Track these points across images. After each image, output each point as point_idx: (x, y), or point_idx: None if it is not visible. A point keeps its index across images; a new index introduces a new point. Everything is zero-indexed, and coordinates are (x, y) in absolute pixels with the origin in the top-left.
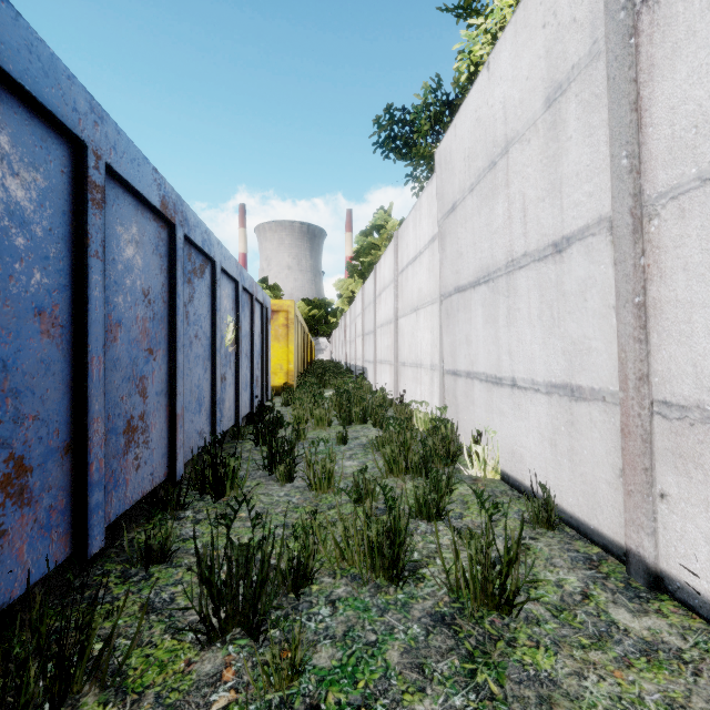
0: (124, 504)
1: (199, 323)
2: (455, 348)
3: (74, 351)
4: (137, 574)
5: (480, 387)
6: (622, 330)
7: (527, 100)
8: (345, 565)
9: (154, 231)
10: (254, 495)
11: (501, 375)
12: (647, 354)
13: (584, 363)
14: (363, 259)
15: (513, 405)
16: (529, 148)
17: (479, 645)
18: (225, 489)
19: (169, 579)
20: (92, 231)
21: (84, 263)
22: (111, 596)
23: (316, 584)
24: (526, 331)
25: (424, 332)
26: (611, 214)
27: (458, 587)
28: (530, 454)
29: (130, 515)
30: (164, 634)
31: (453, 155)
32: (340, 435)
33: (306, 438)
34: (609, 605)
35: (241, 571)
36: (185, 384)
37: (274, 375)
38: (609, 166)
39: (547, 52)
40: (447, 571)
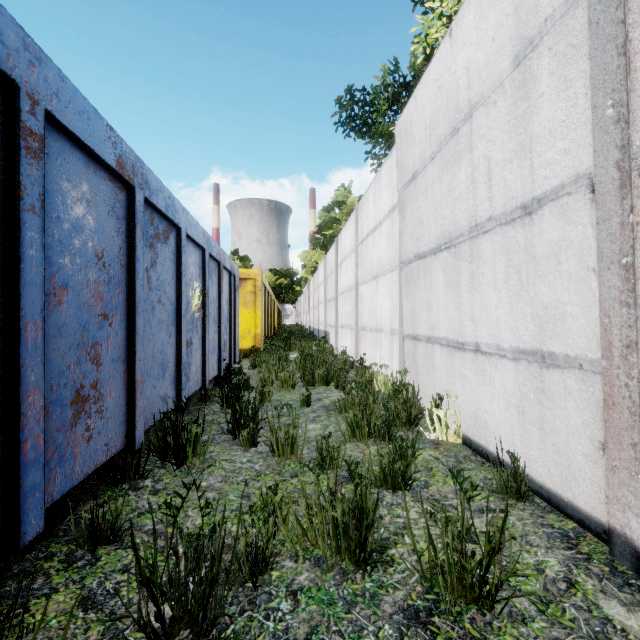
0: (72, 479)
1: (162, 288)
2: (415, 314)
3: (4, 316)
4: (82, 557)
5: (441, 352)
6: (606, 293)
7: (493, 61)
8: (308, 544)
9: (110, 191)
10: (217, 461)
11: (464, 340)
12: (636, 319)
13: (557, 328)
14: (325, 232)
15: (476, 370)
16: (495, 110)
17: None
18: (187, 456)
19: (116, 564)
20: (26, 182)
21: (16, 217)
22: (49, 586)
23: (276, 569)
24: (491, 296)
25: (383, 298)
26: (591, 170)
27: (432, 575)
28: (495, 420)
29: (84, 487)
30: (101, 639)
31: (413, 126)
32: (303, 397)
33: (271, 400)
34: (598, 595)
35: (189, 565)
36: (147, 349)
37: (243, 339)
38: (589, 120)
39: (516, 9)
40: (419, 557)
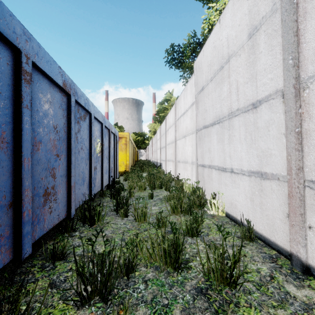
0: (43, 230)
1: (83, 142)
2: (203, 154)
3: (15, 155)
4: (48, 266)
5: (215, 172)
6: (289, 145)
7: (239, 35)
8: (152, 260)
9: (59, 97)
10: (109, 224)
11: (226, 167)
12: (302, 157)
13: (268, 161)
14: (160, 114)
15: (231, 181)
16: (240, 58)
17: (221, 306)
18: (95, 221)
19: (64, 269)
20: (24, 95)
21: (20, 111)
22: (34, 278)
23: (138, 271)
24: (238, 146)
25: (188, 147)
26: (283, 88)
27: (208, 273)
28: (240, 204)
29: (48, 235)
30: (59, 300)
31: (202, 64)
32: (149, 194)
33: (134, 196)
34: (284, 282)
35: (99, 267)
36: (76, 171)
37: (120, 166)
38: (282, 65)
39: (249, 11)
40: (203, 265)
